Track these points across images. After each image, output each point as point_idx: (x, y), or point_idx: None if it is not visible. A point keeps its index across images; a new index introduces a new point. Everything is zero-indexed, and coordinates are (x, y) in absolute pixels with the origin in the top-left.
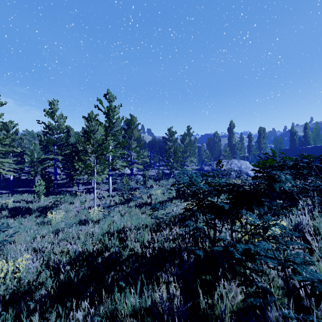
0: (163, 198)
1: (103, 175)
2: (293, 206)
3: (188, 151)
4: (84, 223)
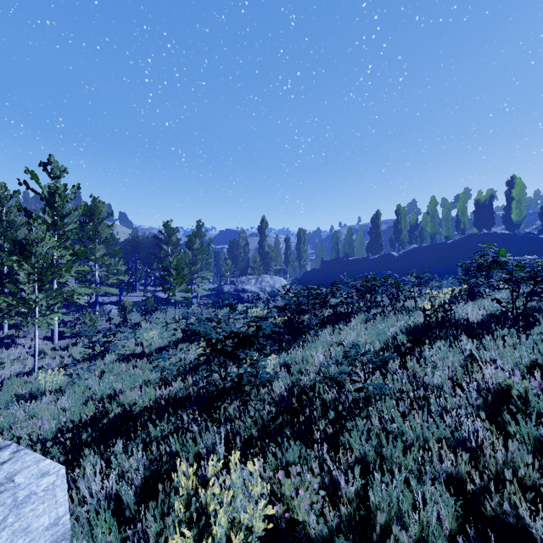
0: (163, 343)
1: (52, 315)
2: (296, 339)
3: (199, 262)
4: (33, 397)
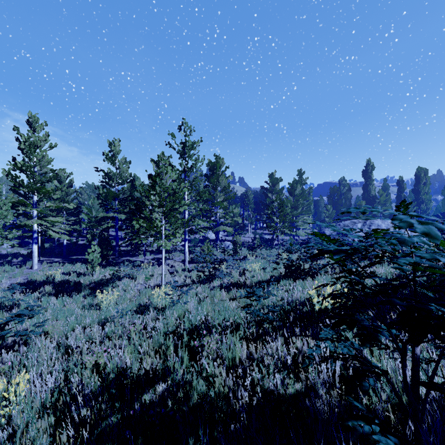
0: (264, 276)
1: (174, 239)
2: None
3: (300, 206)
4: (144, 310)
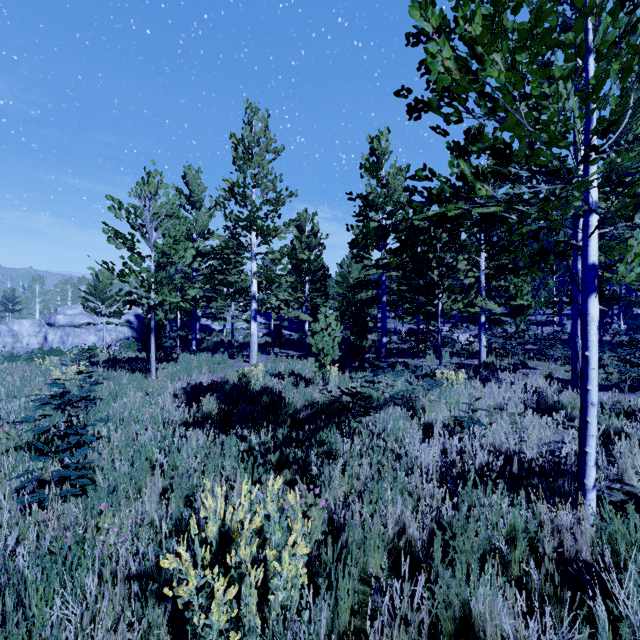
0: None
1: None
2: None
3: None
4: None
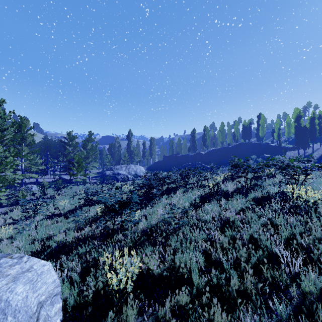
0: (72, 207)
1: (0, 193)
2: (149, 202)
3: (90, 157)
4: None
